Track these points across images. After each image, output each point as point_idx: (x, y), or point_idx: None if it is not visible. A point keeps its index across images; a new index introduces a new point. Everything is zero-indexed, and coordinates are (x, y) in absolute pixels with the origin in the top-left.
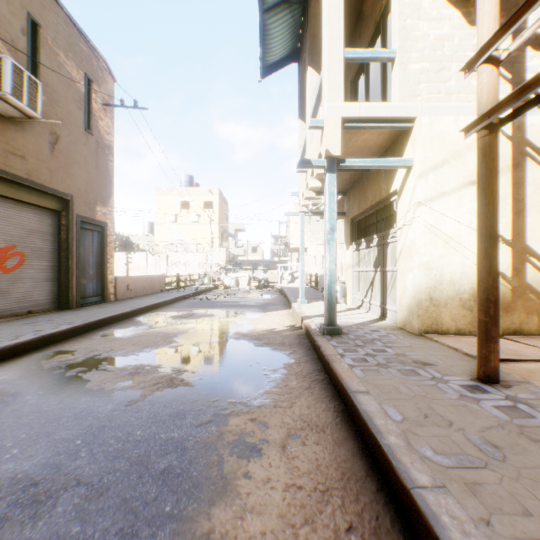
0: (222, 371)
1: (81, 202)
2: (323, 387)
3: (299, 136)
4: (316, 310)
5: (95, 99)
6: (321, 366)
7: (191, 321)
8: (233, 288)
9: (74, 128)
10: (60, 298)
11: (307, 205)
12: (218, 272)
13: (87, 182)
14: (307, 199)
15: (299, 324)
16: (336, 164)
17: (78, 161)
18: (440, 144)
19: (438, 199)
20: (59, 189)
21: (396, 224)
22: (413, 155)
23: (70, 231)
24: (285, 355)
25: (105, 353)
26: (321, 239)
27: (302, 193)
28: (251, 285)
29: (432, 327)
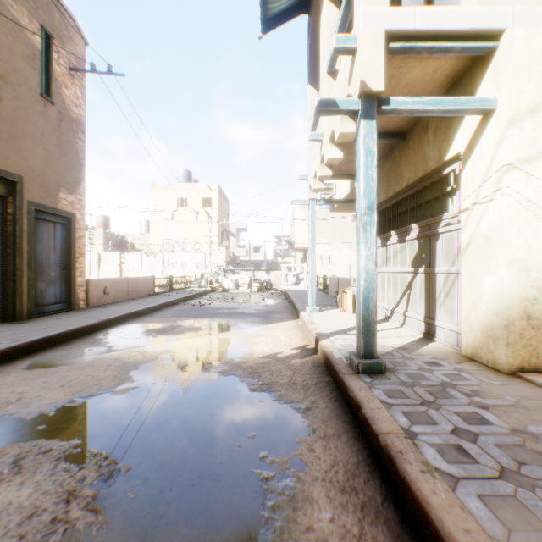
0: (181, 466)
1: (35, 186)
2: (394, 536)
3: (309, 106)
4: (333, 322)
5: (58, 60)
6: (367, 449)
7: (169, 339)
8: (232, 290)
9: (25, 91)
10: (5, 307)
11: (320, 189)
12: (216, 274)
13: (45, 162)
14: (321, 180)
15: (313, 344)
16: (376, 107)
17: (32, 134)
18: (541, 72)
19: (539, 159)
20: (0, 166)
21: (446, 207)
22: (495, 93)
23: (18, 222)
24: (299, 415)
25: (2, 409)
26: (328, 238)
27: (314, 173)
28: (251, 288)
29: (529, 362)
